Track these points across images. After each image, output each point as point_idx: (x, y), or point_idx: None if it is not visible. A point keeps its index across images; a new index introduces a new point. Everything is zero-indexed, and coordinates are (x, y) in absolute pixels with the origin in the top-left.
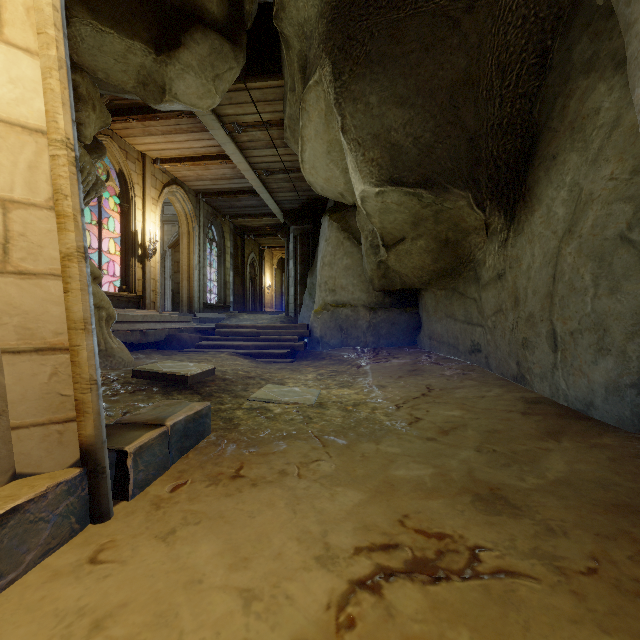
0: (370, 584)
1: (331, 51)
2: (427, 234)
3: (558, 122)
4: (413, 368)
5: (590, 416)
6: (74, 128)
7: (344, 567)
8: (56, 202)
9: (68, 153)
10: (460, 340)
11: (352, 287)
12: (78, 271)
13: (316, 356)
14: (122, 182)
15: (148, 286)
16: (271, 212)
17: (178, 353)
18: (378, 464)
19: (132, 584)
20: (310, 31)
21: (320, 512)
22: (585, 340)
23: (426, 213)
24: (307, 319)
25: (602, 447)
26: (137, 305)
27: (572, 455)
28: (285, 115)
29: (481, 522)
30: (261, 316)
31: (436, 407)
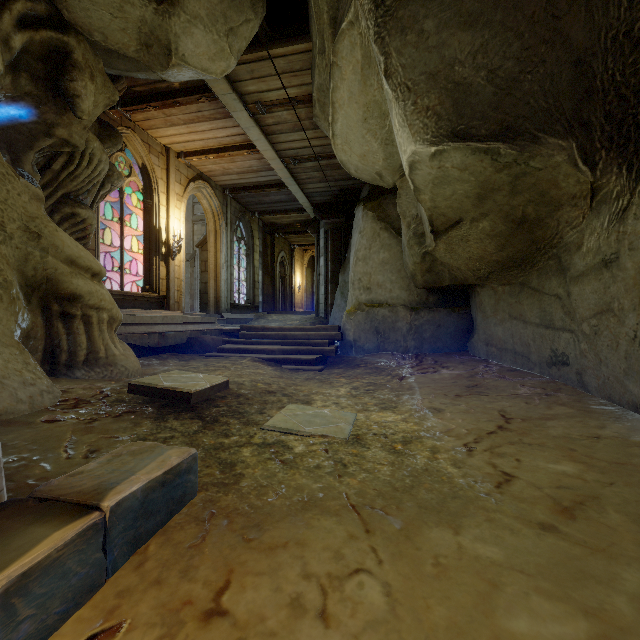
0: None
1: None
2: (495, 212)
3: None
4: (472, 383)
5: None
6: None
7: None
8: None
9: None
10: (533, 348)
11: (390, 284)
12: None
13: (349, 363)
14: (145, 177)
15: (172, 286)
16: (301, 207)
17: (198, 358)
18: (470, 592)
19: None
20: None
21: None
22: None
23: (500, 179)
24: (339, 320)
25: None
26: (161, 306)
27: None
28: (313, 86)
29: None
30: (290, 317)
31: (529, 453)
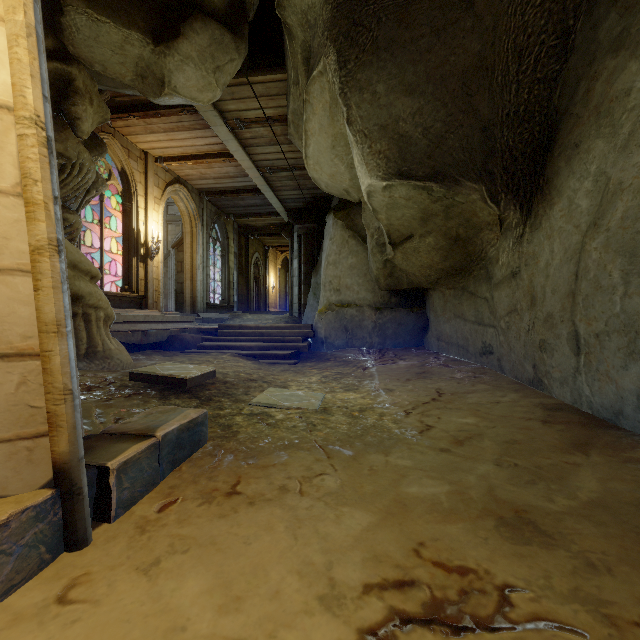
0: (383, 635)
1: (336, 38)
2: (436, 231)
3: (581, 107)
4: (421, 370)
5: (619, 426)
6: (46, 105)
7: (352, 611)
8: (24, 188)
9: (38, 132)
10: (470, 341)
11: (357, 287)
12: (50, 266)
13: (320, 357)
14: (124, 181)
15: (151, 286)
16: (275, 211)
17: (180, 354)
18: (388, 479)
19: (103, 632)
20: (314, 19)
21: (324, 538)
22: (613, 343)
23: (436, 208)
24: (311, 319)
25: (638, 462)
26: (139, 305)
27: (604, 471)
28: (288, 110)
29: (509, 553)
30: (265, 316)
31: (448, 413)
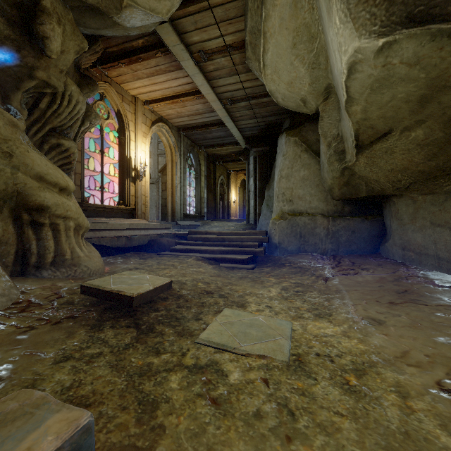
0: None
1: None
2: (435, 117)
3: None
4: (400, 288)
5: None
6: None
7: None
8: None
9: None
10: None
11: (309, 197)
12: None
13: (275, 262)
14: (120, 120)
15: (139, 200)
16: (235, 141)
17: (154, 256)
18: None
19: None
20: None
21: None
22: None
23: None
24: (265, 226)
25: None
26: (131, 215)
27: None
28: (246, 30)
29: None
30: (227, 223)
31: None
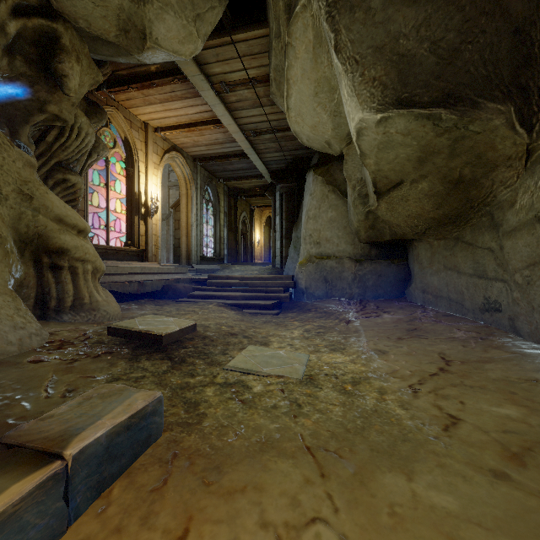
0: None
1: None
2: (433, 173)
3: None
4: (411, 327)
5: None
6: None
7: None
8: None
9: None
10: (466, 296)
11: (337, 239)
12: None
13: (301, 307)
14: (127, 149)
15: (150, 241)
16: (259, 174)
17: (171, 303)
18: None
19: None
20: None
21: None
22: None
23: (440, 143)
24: (292, 270)
25: None
26: (141, 258)
27: None
28: (270, 67)
29: None
30: (251, 267)
31: (472, 395)
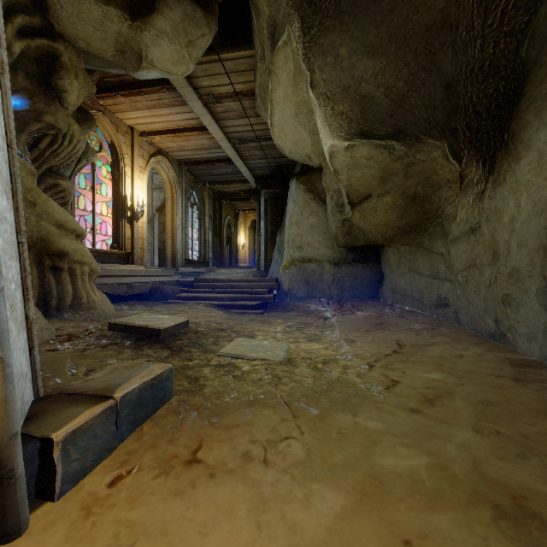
0: None
1: (300, 6)
2: (394, 190)
3: None
4: (379, 321)
5: None
6: None
7: None
8: None
9: None
10: (425, 294)
11: (317, 244)
12: None
13: (284, 307)
14: (113, 152)
15: (136, 244)
16: (244, 179)
17: (160, 304)
18: (359, 446)
19: None
20: None
21: (292, 529)
22: None
23: (396, 167)
24: (276, 273)
25: None
26: (126, 261)
27: None
28: (256, 84)
29: None
30: (236, 270)
31: (412, 367)
